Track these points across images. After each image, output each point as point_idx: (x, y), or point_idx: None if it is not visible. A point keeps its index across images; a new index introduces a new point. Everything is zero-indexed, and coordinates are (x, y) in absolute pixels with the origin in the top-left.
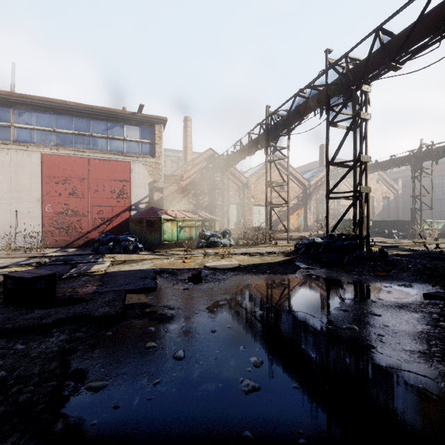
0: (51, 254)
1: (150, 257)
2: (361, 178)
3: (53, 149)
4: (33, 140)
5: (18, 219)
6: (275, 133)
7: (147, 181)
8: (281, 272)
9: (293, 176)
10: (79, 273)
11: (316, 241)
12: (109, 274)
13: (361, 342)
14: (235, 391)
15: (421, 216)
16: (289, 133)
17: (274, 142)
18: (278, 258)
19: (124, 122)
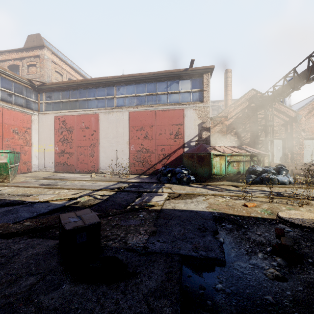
0: (131, 180)
1: (202, 191)
2: None
3: (135, 108)
4: (125, 104)
5: (117, 155)
6: None
7: (197, 122)
8: None
9: None
10: (140, 205)
11: None
12: (164, 214)
13: None
14: None
15: None
16: None
17: None
18: None
19: (179, 78)
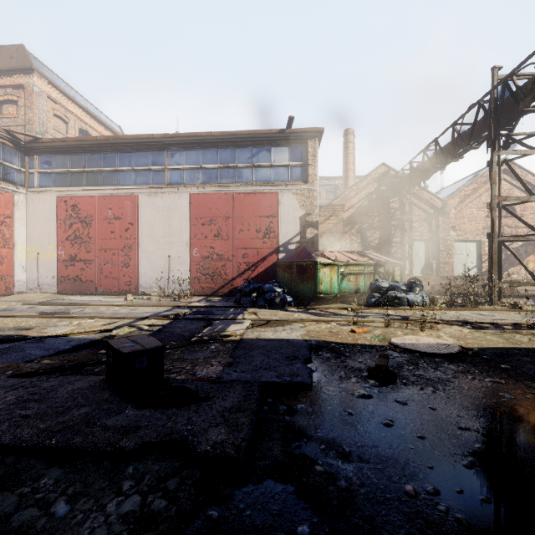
0: (194, 303)
1: (301, 317)
2: None
3: (200, 188)
4: (183, 180)
5: (170, 264)
6: (511, 112)
7: (298, 214)
8: None
9: (533, 189)
10: (211, 336)
11: None
12: (244, 344)
13: None
14: None
15: None
16: None
17: (509, 128)
18: None
19: (271, 144)
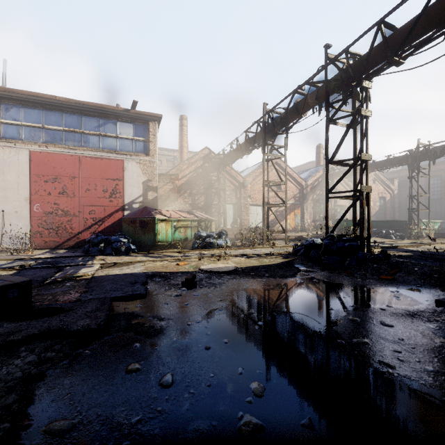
0: (38, 256)
1: (143, 259)
2: (361, 177)
3: (42, 147)
4: (21, 136)
5: (5, 219)
6: (273, 132)
7: (141, 180)
8: (280, 276)
9: (290, 175)
10: (64, 278)
11: (316, 242)
12: (96, 279)
13: (376, 360)
14: (232, 433)
15: (418, 216)
16: (287, 132)
17: (272, 140)
18: (276, 260)
19: (117, 118)
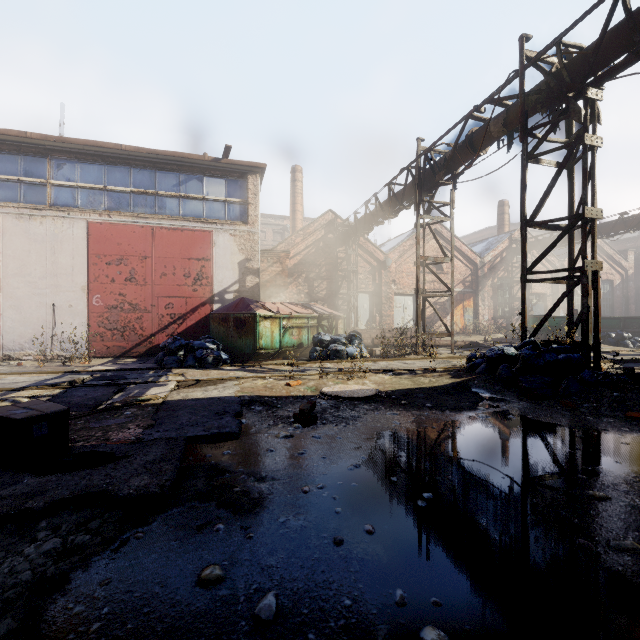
0: (96, 367)
1: (238, 375)
2: (585, 246)
3: (104, 216)
4: (77, 202)
5: (56, 316)
6: (431, 182)
7: (237, 259)
8: (451, 407)
9: (456, 249)
10: (125, 402)
11: (507, 353)
12: (168, 406)
13: None
14: None
15: None
16: (454, 181)
17: (430, 195)
18: (441, 380)
19: (204, 172)
